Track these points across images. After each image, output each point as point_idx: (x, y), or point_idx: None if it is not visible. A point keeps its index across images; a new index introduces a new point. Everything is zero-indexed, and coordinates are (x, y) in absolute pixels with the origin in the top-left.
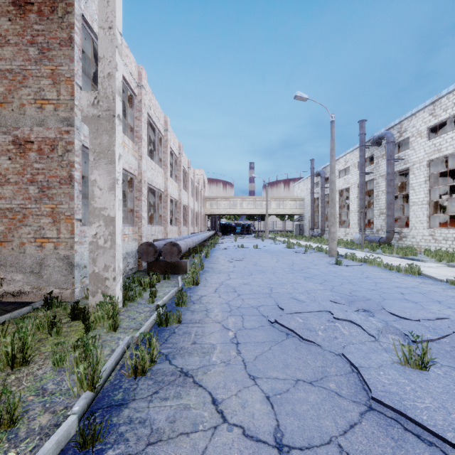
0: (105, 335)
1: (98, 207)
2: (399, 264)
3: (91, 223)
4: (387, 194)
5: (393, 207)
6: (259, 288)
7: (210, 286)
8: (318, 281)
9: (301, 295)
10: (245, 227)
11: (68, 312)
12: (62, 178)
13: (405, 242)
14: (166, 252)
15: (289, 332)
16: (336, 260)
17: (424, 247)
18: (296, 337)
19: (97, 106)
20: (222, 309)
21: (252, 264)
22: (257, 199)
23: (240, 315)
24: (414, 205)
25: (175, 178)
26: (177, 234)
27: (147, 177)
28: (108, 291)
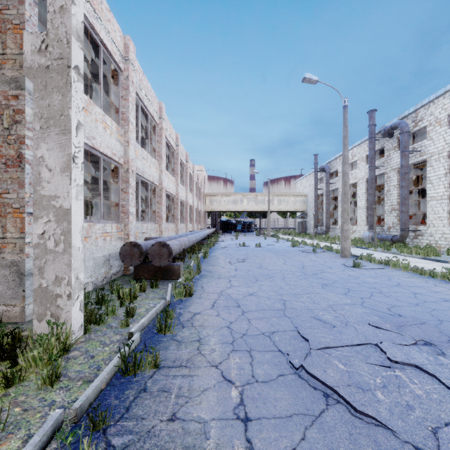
0: (33, 395)
1: (46, 195)
2: (433, 269)
3: (36, 218)
4: (401, 188)
5: (408, 202)
6: (269, 301)
7: (206, 297)
8: (341, 291)
9: (325, 313)
10: (246, 225)
11: (5, 343)
12: (9, 159)
13: (421, 241)
14: (154, 254)
15: (328, 390)
16: (354, 262)
17: (444, 246)
18: (341, 403)
19: (44, 53)
20: (221, 338)
21: (257, 267)
22: (258, 196)
23: (247, 350)
24: (432, 200)
25: (172, 172)
26: (174, 231)
27: (137, 167)
28: (60, 314)
